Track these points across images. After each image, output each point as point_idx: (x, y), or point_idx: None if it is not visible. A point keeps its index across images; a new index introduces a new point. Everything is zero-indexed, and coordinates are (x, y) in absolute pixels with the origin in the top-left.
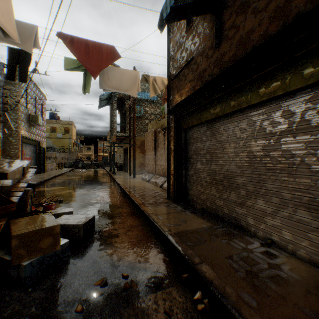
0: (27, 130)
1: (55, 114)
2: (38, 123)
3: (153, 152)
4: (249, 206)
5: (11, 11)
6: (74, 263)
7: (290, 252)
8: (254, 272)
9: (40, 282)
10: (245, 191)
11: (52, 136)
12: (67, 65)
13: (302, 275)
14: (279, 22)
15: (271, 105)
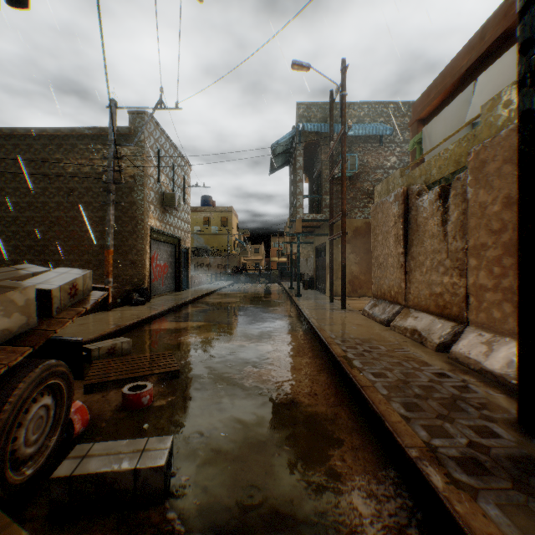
0: (159, 219)
1: (208, 198)
2: (174, 207)
3: (400, 249)
4: None
5: None
6: None
7: None
8: None
9: None
10: None
11: (204, 231)
12: None
13: None
14: None
15: None
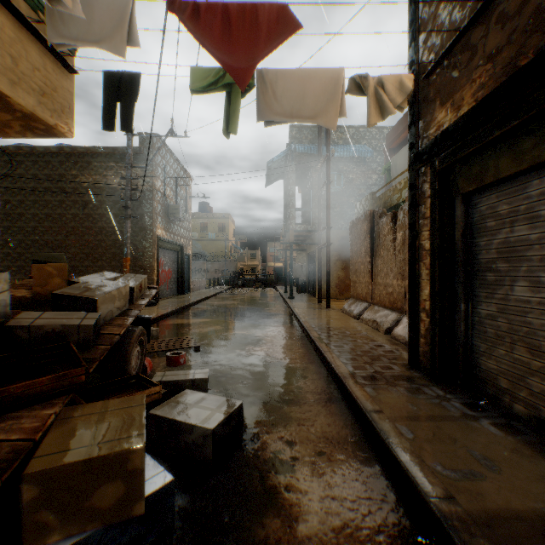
0: (165, 229)
1: (205, 204)
2: (179, 218)
3: (368, 259)
4: None
5: None
6: None
7: None
8: None
9: None
10: None
11: (202, 237)
12: (194, 82)
13: None
14: None
15: None
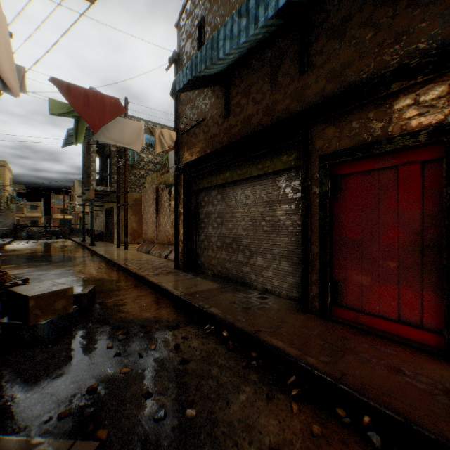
0: None
1: None
2: None
3: (155, 215)
4: (252, 264)
5: (15, 66)
6: (86, 326)
7: (278, 295)
8: (249, 307)
9: (57, 341)
10: (250, 251)
11: None
12: (53, 108)
13: (280, 305)
14: (269, 117)
15: (267, 179)
